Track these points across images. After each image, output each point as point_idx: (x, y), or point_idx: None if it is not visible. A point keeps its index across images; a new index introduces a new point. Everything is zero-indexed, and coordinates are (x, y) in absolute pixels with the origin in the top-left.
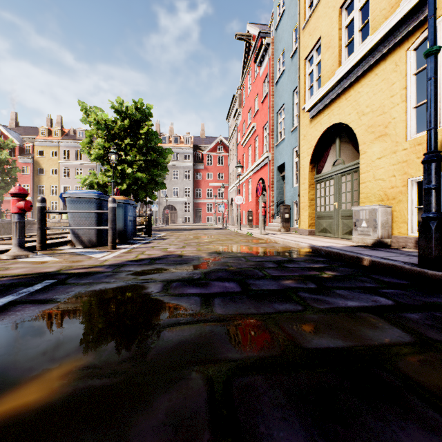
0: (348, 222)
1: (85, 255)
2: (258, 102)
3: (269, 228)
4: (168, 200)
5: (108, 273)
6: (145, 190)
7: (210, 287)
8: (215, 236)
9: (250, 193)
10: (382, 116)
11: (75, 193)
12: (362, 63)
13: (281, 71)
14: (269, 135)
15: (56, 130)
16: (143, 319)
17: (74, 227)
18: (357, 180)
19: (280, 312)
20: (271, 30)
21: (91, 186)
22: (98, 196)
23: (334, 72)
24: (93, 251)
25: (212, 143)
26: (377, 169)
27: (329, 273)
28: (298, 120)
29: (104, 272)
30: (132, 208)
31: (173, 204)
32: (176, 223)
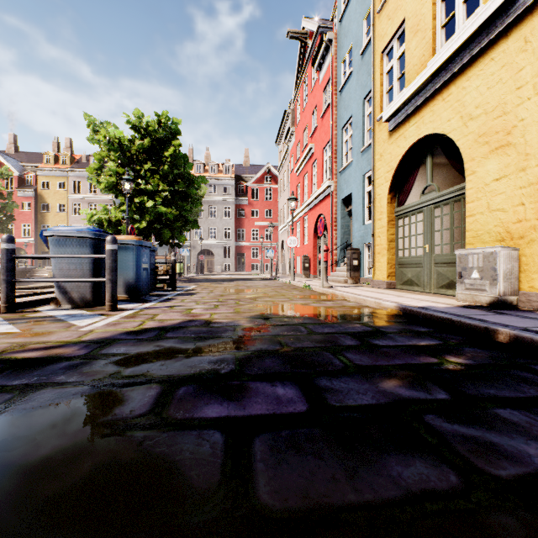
0: (445, 271)
1: (65, 321)
2: (317, 117)
3: (332, 278)
4: (204, 243)
5: (76, 359)
6: (171, 230)
7: (247, 399)
8: (261, 290)
9: (306, 234)
10: (502, 118)
11: (61, 230)
12: (470, 45)
13: (347, 74)
14: (331, 158)
15: (64, 156)
16: (61, 535)
17: (55, 279)
18: (459, 213)
19: (414, 498)
20: (334, 23)
21: (100, 223)
22: (94, 234)
23: (425, 65)
24: (82, 314)
25: (258, 172)
26: (493, 195)
27: (455, 361)
28: (372, 135)
29: (70, 358)
30: (148, 252)
31: (209, 248)
32: (213, 272)
